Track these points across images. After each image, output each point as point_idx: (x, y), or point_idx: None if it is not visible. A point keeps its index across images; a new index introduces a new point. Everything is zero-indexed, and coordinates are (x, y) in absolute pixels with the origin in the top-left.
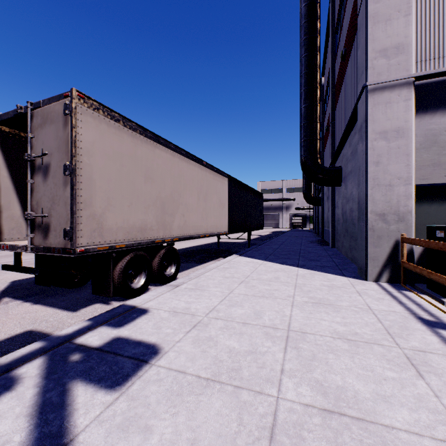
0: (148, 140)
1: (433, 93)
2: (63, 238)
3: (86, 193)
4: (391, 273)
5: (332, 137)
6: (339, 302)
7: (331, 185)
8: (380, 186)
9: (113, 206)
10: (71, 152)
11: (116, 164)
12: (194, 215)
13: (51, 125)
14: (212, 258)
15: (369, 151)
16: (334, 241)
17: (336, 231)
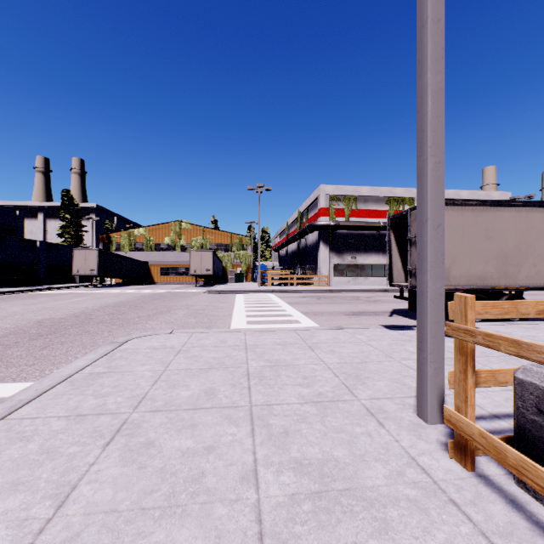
0: (488, 208)
1: None
2: None
3: None
4: None
5: None
6: None
7: None
8: None
9: (456, 262)
10: None
11: (458, 234)
12: None
13: None
14: None
15: None
16: None
17: None
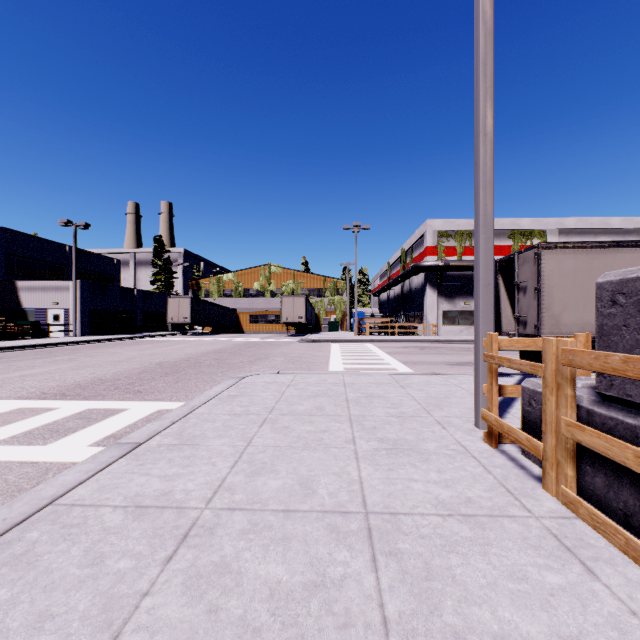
0: (606, 249)
1: None
2: (533, 329)
3: (547, 302)
4: None
5: None
6: None
7: None
8: None
9: (567, 309)
10: (537, 279)
11: (570, 279)
12: None
13: (527, 264)
14: None
15: None
16: None
17: None
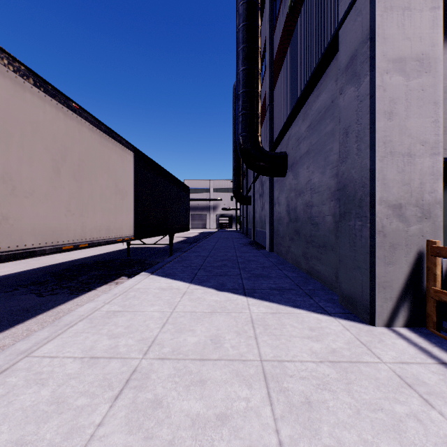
0: None
1: None
2: None
3: None
4: (411, 309)
5: (270, 121)
6: None
7: (274, 174)
8: (395, 155)
9: None
10: None
11: None
12: (42, 205)
13: None
14: (106, 280)
15: (378, 91)
16: (273, 244)
17: (275, 233)
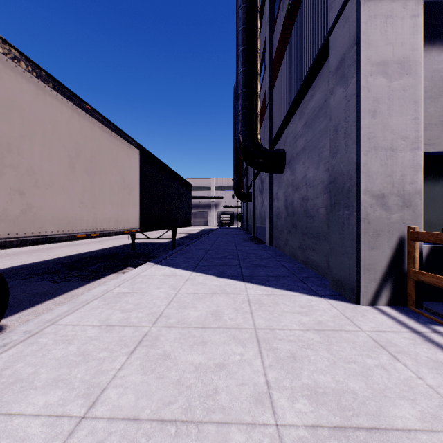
0: None
1: (441, 17)
2: None
3: None
4: (393, 290)
5: (269, 120)
6: (391, 409)
7: (273, 171)
8: (378, 150)
9: None
10: None
11: None
12: (59, 197)
13: None
14: (114, 270)
15: (363, 92)
16: (272, 238)
17: (274, 227)
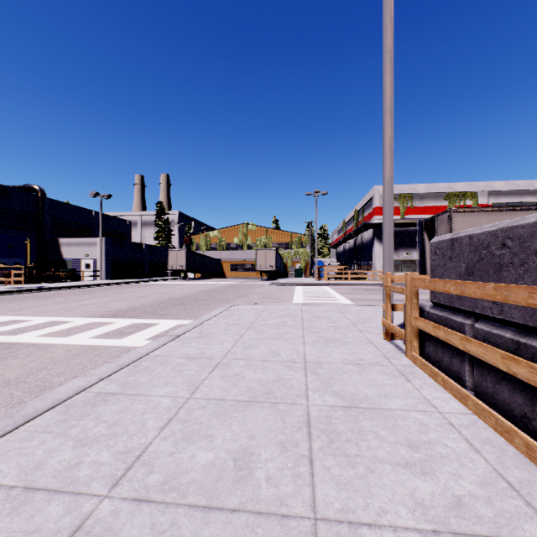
0: (504, 212)
1: None
2: None
3: None
4: None
5: None
6: None
7: None
8: None
9: None
10: None
11: None
12: None
13: (443, 224)
14: None
15: None
16: None
17: None
